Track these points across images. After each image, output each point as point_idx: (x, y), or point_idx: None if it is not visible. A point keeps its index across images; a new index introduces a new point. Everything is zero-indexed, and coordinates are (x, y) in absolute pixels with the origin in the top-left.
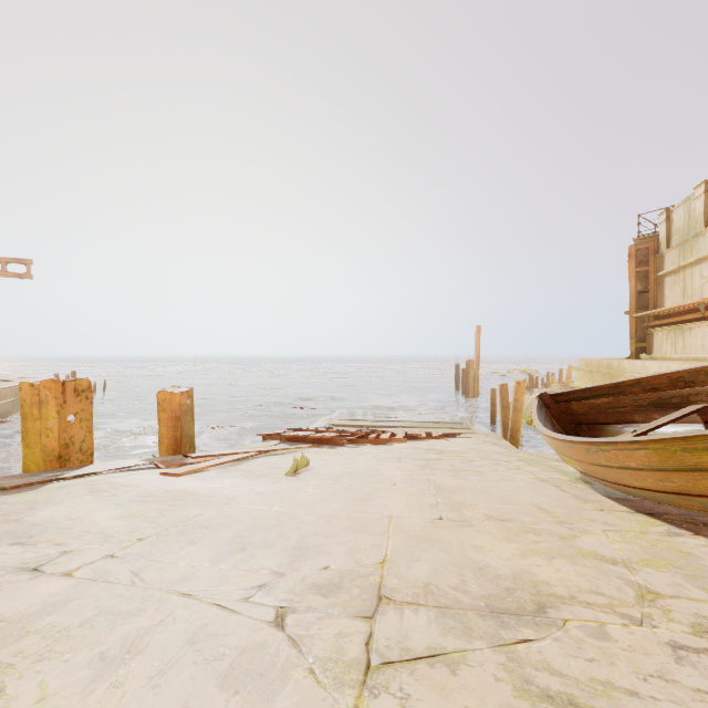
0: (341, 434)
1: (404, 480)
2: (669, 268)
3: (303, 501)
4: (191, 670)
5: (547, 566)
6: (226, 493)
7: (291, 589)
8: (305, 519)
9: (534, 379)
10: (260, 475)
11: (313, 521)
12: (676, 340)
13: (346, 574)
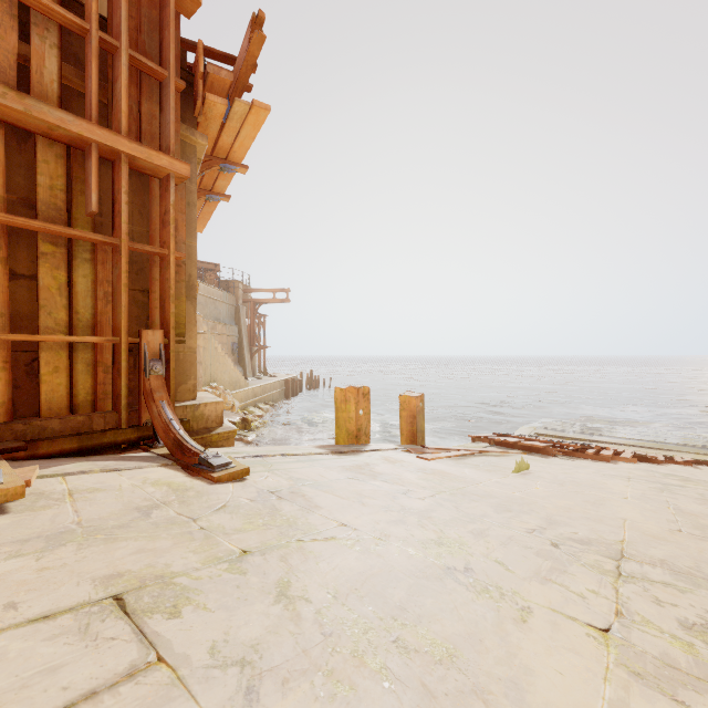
0: (552, 444)
1: (636, 497)
2: None
3: (537, 494)
4: (518, 548)
5: None
6: (472, 478)
7: (555, 536)
8: (545, 505)
9: None
10: (488, 469)
11: (553, 508)
12: None
13: (593, 539)
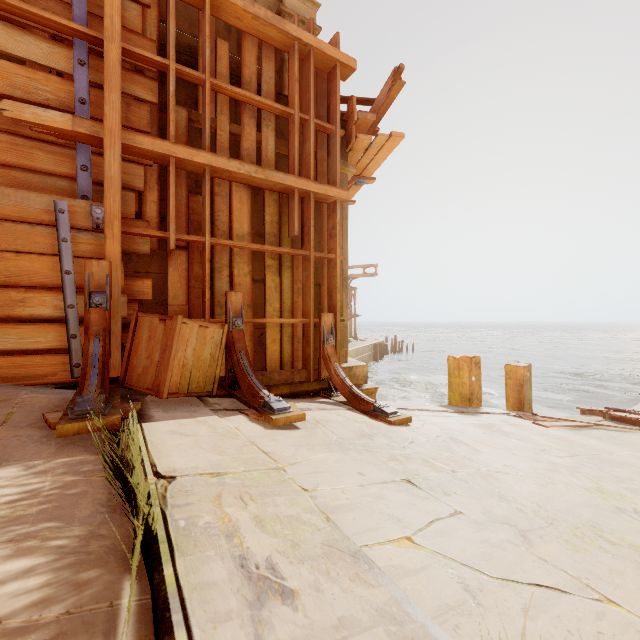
0: None
1: None
2: None
3: None
4: None
5: None
6: (601, 447)
7: None
8: None
9: None
10: (613, 442)
11: None
12: None
13: None
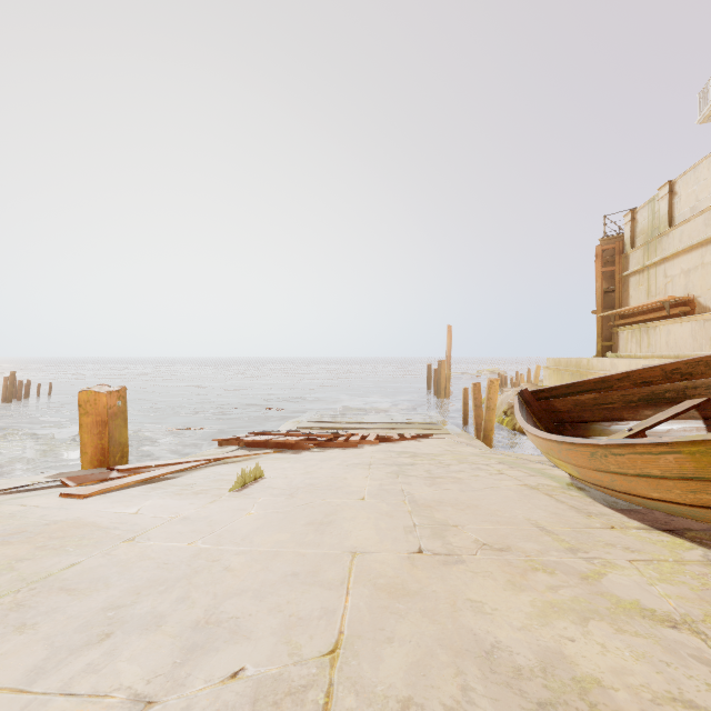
0: (307, 437)
1: (373, 493)
2: (634, 268)
3: (240, 530)
4: None
5: (584, 640)
6: (136, 523)
7: None
8: (233, 562)
9: (504, 379)
10: (199, 491)
11: (243, 566)
12: (641, 338)
13: (267, 690)
